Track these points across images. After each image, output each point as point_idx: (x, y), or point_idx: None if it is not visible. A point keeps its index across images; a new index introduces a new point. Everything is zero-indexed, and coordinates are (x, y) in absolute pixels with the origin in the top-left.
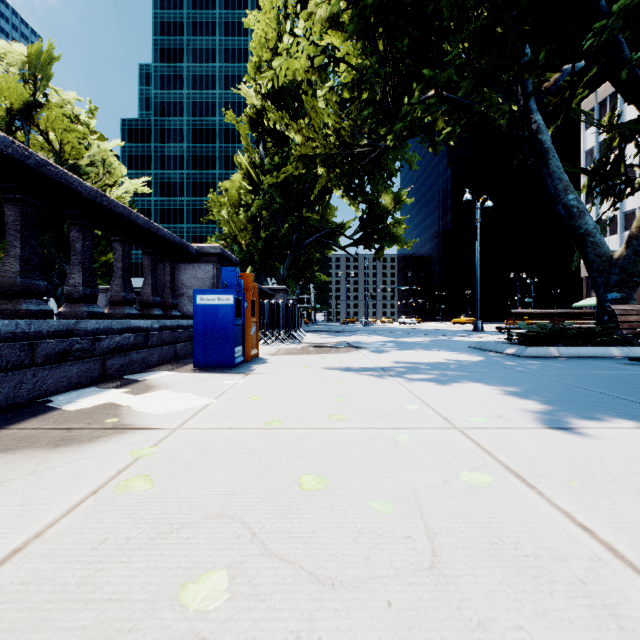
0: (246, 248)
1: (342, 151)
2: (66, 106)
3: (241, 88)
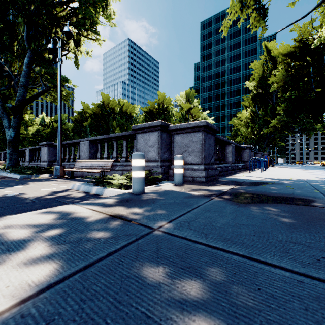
0: (250, 139)
1: (285, 126)
2: (194, 104)
3: (246, 83)
